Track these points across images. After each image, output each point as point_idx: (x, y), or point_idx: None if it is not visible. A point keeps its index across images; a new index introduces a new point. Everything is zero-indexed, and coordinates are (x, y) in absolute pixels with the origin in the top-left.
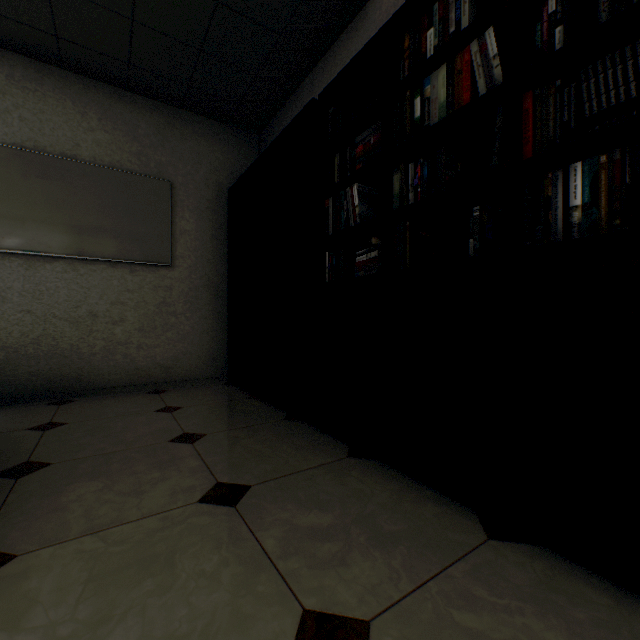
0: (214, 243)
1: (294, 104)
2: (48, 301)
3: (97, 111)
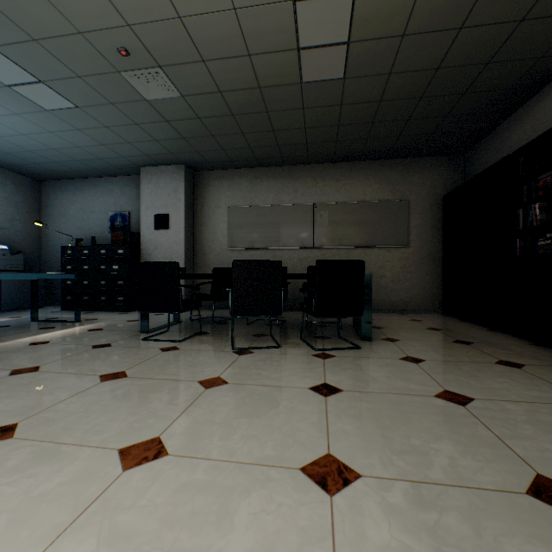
0: (432, 230)
1: (493, 137)
2: None
3: (372, 175)
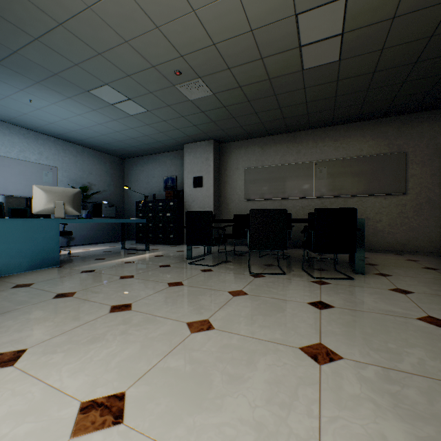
0: (432, 178)
1: None
2: None
3: (369, 133)
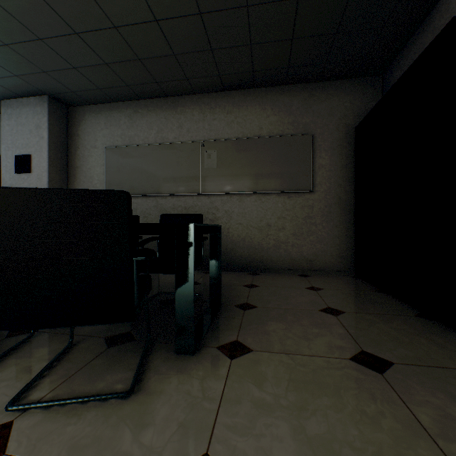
0: (343, 171)
1: (422, 33)
2: (248, 218)
3: (270, 105)
